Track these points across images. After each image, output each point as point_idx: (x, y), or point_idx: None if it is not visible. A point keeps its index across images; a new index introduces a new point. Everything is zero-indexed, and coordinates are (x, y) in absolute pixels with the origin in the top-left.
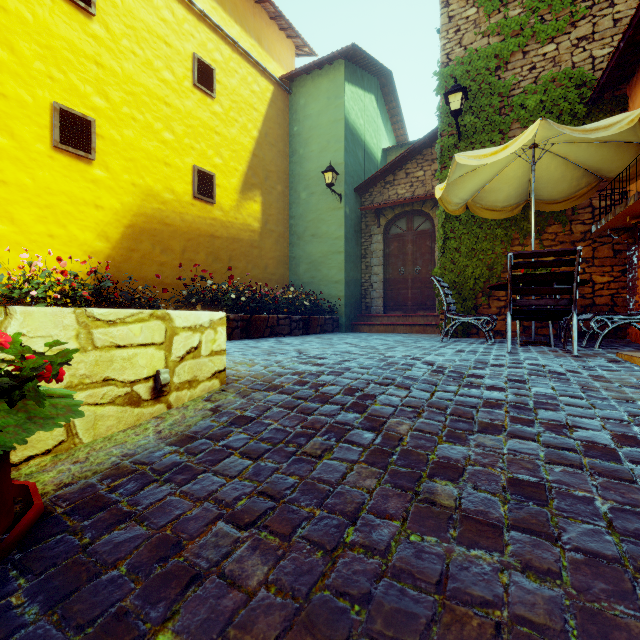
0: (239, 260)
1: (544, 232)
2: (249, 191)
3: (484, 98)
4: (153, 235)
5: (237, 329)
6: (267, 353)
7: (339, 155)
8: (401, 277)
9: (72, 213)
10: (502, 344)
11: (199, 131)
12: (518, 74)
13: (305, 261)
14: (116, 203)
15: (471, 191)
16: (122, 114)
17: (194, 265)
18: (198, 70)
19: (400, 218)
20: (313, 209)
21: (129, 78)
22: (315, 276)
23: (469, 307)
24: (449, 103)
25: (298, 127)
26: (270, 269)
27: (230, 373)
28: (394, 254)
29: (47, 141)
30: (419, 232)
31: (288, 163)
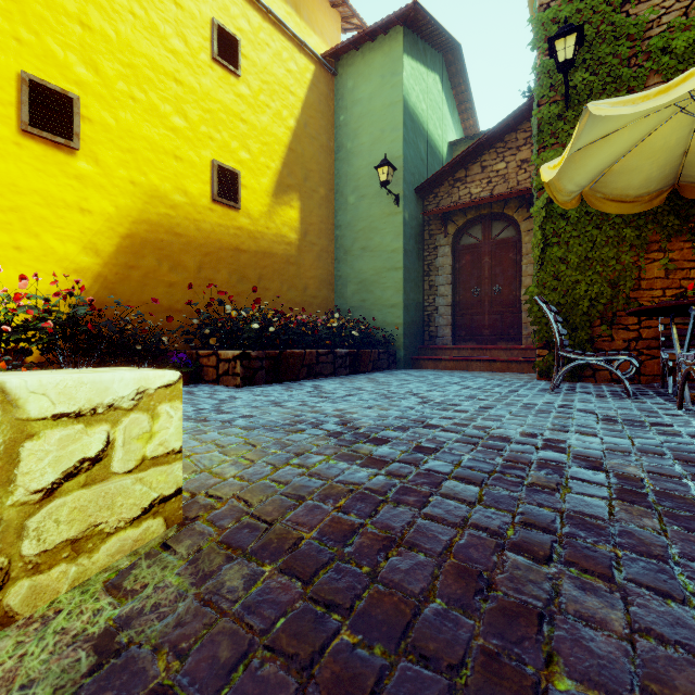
0: (271, 280)
1: None
2: (284, 194)
3: (604, 45)
4: (159, 248)
5: (261, 370)
6: (289, 422)
7: (396, 146)
8: (475, 299)
9: (48, 218)
10: (654, 399)
11: (220, 117)
12: (658, 6)
13: (354, 280)
14: (109, 206)
15: (593, 172)
16: (117, 92)
17: (208, 285)
18: (218, 40)
19: (474, 224)
20: (363, 216)
21: (127, 46)
22: (366, 299)
23: (581, 339)
24: (556, 52)
25: (345, 116)
26: (310, 291)
27: (203, 484)
28: (466, 270)
29: (12, 123)
30: (499, 241)
31: (333, 161)
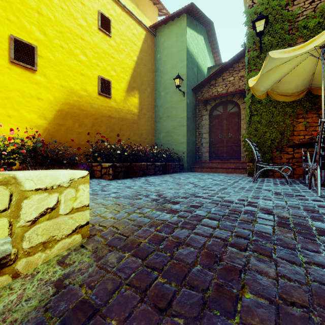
0: (125, 131)
1: (321, 109)
2: (131, 91)
3: (278, 24)
4: (74, 116)
5: (121, 172)
6: (134, 195)
7: (183, 69)
8: (219, 140)
9: (22, 102)
10: (299, 185)
11: (102, 55)
12: (301, 7)
13: (163, 131)
14: (51, 97)
15: (272, 82)
16: (54, 44)
17: (96, 133)
18: (101, 20)
19: (219, 105)
20: (168, 101)
21: (59, 22)
22: (169, 139)
23: (267, 158)
24: (256, 27)
25: (159, 55)
26: (144, 136)
27: (97, 221)
28: (215, 126)
29: (6, 58)
30: (230, 113)
31: (154, 76)
